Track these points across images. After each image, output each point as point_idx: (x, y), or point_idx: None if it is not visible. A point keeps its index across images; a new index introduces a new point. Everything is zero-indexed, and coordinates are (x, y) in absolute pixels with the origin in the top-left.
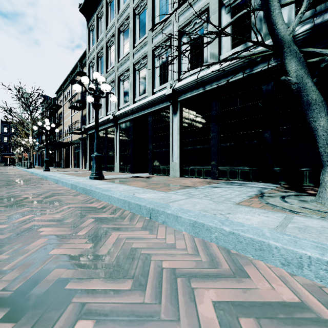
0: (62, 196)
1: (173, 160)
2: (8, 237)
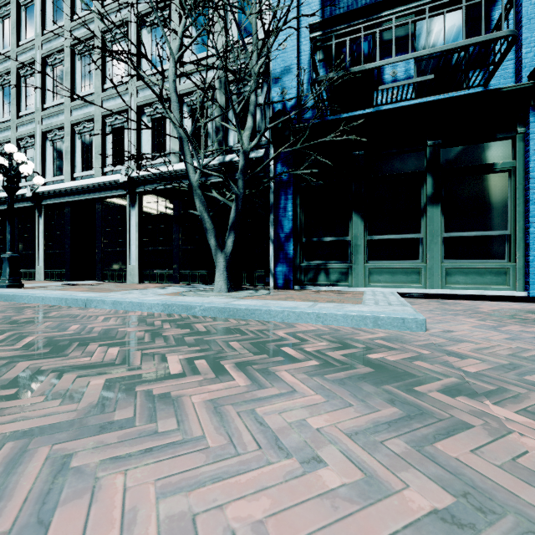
0: None
1: (131, 263)
2: None
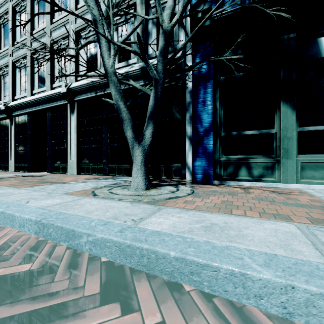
0: None
1: (71, 158)
2: None
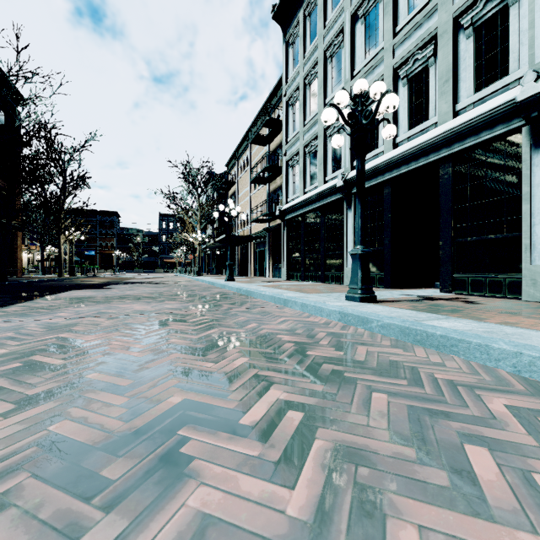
0: (368, 345)
1: (534, 261)
2: None
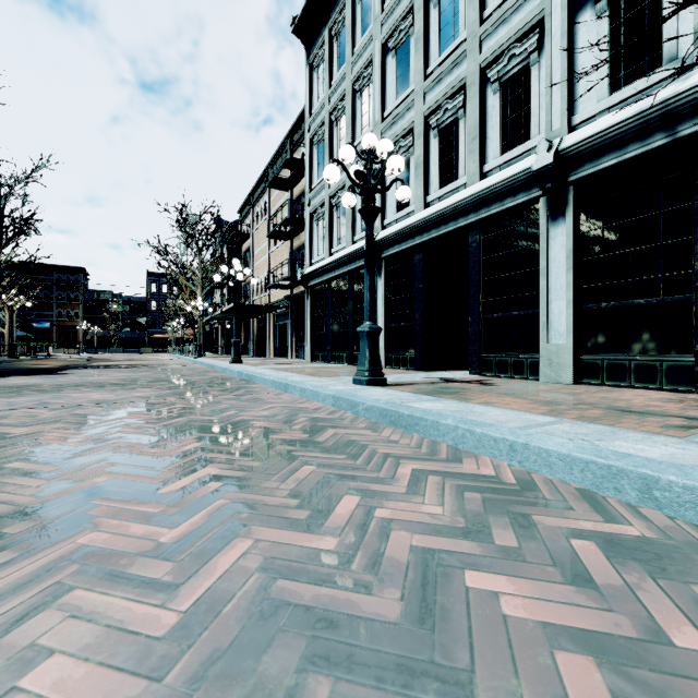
0: (342, 428)
1: (551, 339)
2: (402, 609)
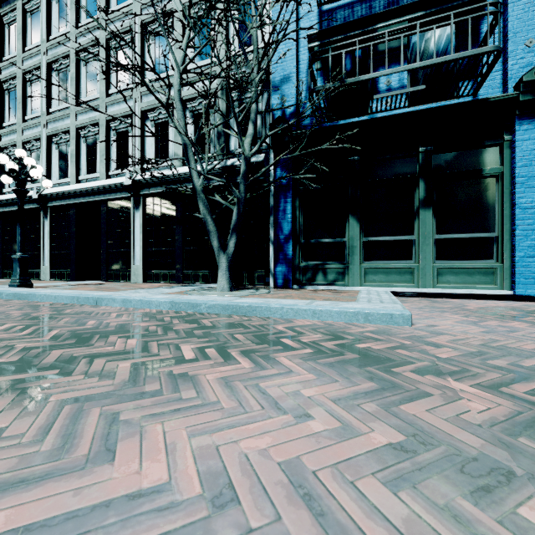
0: None
1: (135, 263)
2: None
